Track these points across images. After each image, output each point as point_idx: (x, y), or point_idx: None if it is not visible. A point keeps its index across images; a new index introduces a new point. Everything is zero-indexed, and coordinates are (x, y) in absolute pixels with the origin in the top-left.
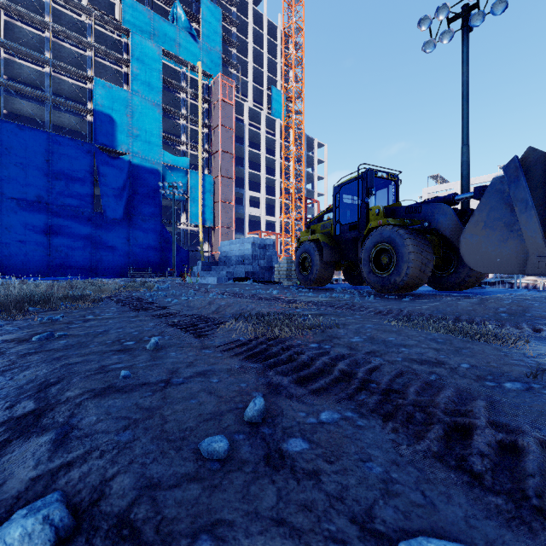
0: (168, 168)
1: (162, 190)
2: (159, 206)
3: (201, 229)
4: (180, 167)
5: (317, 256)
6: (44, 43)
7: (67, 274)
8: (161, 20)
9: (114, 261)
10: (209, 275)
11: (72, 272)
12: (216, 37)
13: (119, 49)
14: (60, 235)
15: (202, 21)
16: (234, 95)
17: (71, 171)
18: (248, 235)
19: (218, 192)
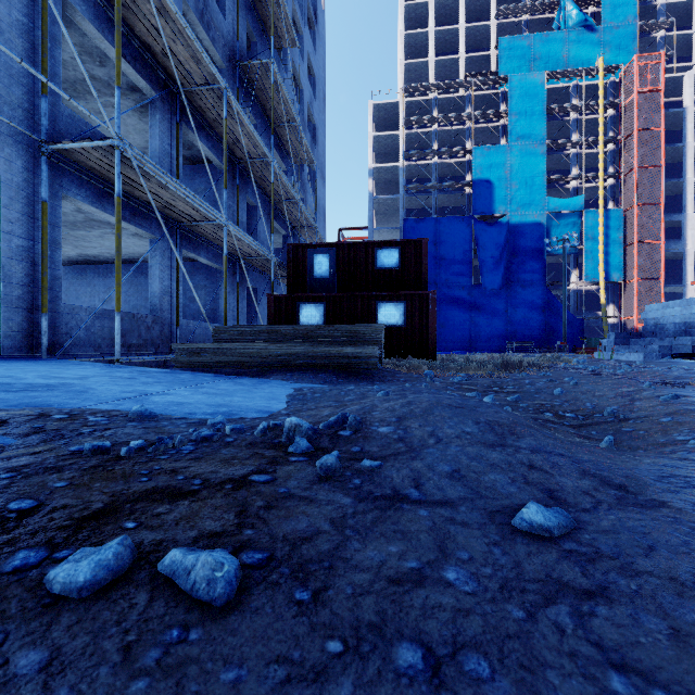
0: (553, 217)
1: (548, 248)
2: (541, 267)
3: (603, 286)
4: (570, 211)
5: None
6: (431, 136)
7: (450, 348)
8: (543, 37)
9: (492, 335)
10: (628, 351)
11: (453, 347)
12: (626, 3)
13: (495, 102)
14: (445, 312)
15: None
16: (662, 75)
17: (453, 249)
18: (693, 286)
19: (632, 229)
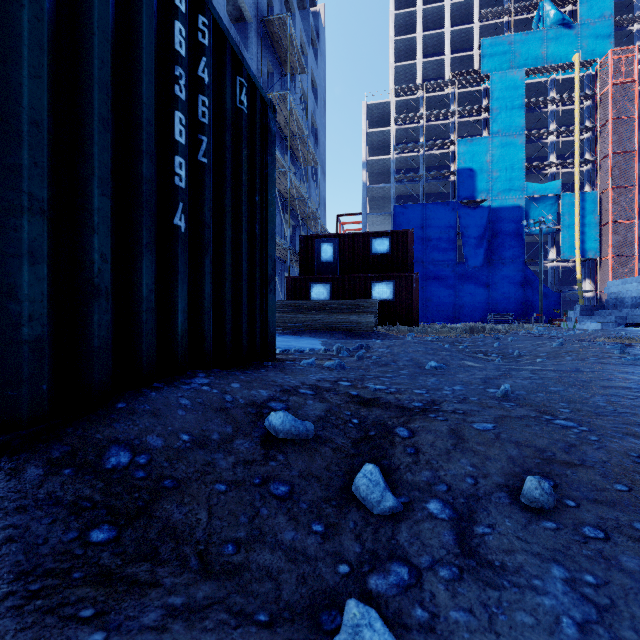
0: (532, 200)
1: (526, 229)
2: (520, 246)
3: (579, 263)
4: (547, 195)
5: None
6: (419, 130)
7: (436, 320)
8: (523, 36)
9: (474, 307)
10: (590, 321)
11: (439, 318)
12: (603, 1)
13: (478, 98)
14: (431, 287)
15: None
16: (636, 67)
17: (438, 231)
18: None
19: (607, 210)
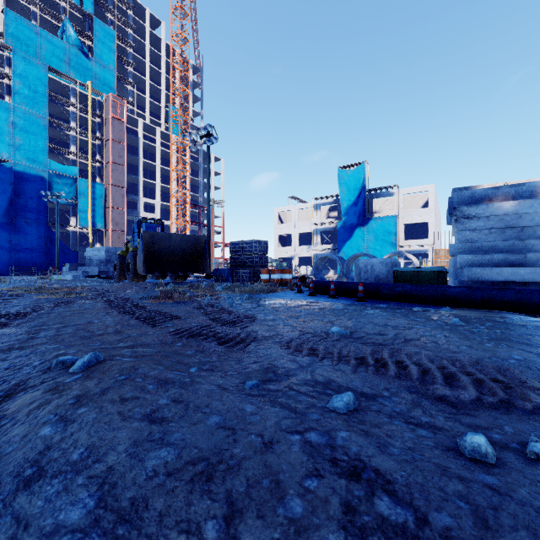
0: (55, 175)
1: (45, 198)
2: (45, 210)
3: (91, 231)
4: (68, 175)
5: (119, 263)
6: None
7: None
8: (49, 36)
9: None
10: (71, 274)
11: None
12: (110, 56)
13: (1, 60)
14: None
15: (95, 41)
16: (125, 114)
17: None
18: None
19: (109, 199)
